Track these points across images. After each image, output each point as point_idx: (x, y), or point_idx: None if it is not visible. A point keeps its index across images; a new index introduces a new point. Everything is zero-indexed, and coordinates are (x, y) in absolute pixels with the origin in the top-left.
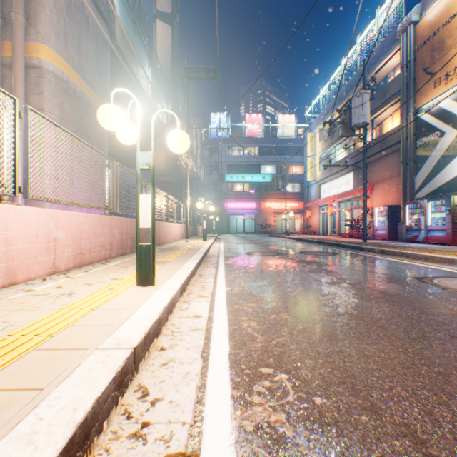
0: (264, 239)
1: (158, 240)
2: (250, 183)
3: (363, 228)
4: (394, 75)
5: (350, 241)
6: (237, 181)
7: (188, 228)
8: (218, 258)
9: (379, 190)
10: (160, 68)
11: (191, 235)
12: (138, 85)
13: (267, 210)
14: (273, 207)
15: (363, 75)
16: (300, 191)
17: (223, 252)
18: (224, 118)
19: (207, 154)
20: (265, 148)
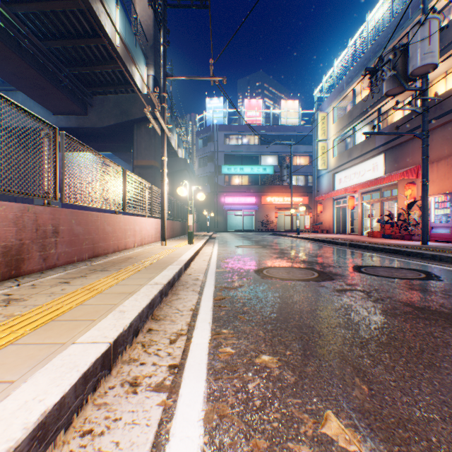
0: (270, 239)
1: (97, 246)
2: (250, 176)
3: (422, 225)
4: (451, 17)
5: (404, 244)
6: (235, 173)
7: (164, 224)
8: (200, 292)
9: (431, 173)
10: (136, 17)
11: (178, 234)
12: (97, 22)
13: (268, 205)
14: (275, 202)
15: (422, 0)
16: (305, 185)
17: (215, 268)
18: (221, 104)
19: (202, 144)
20: (266, 136)
